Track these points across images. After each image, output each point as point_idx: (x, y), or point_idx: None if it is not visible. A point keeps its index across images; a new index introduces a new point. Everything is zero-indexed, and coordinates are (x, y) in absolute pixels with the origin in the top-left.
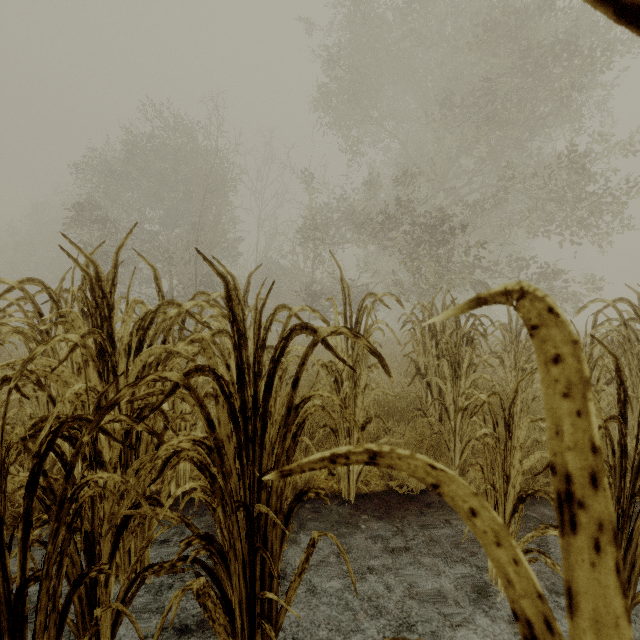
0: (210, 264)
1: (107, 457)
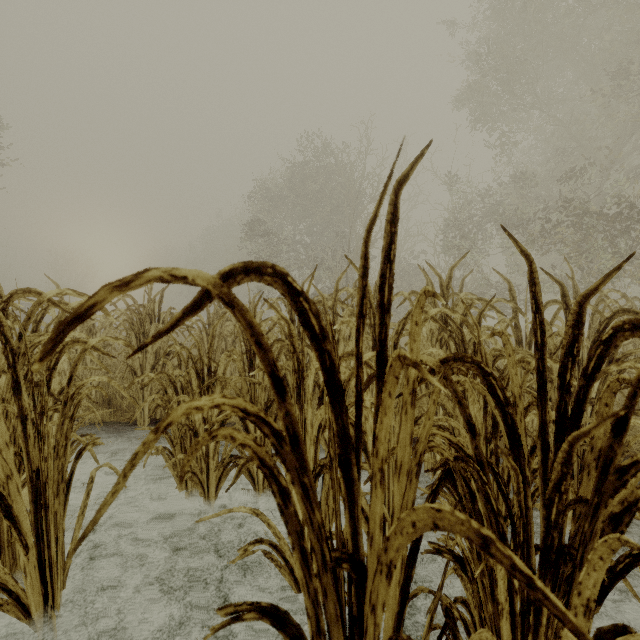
0: (550, 276)
1: None
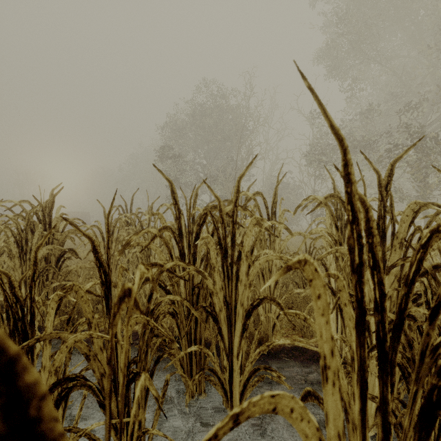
0: None
1: (372, 328)
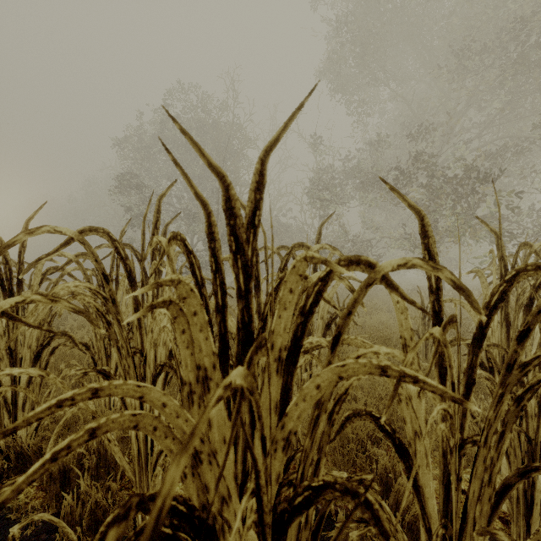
0: None
1: None
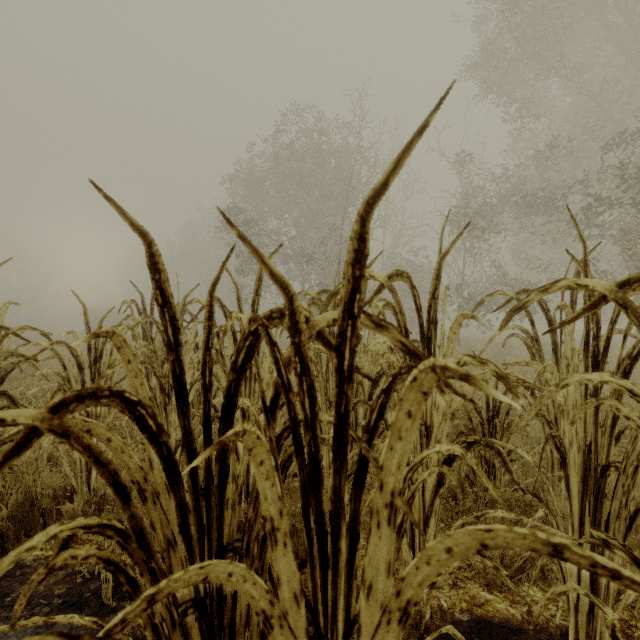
0: None
1: None
